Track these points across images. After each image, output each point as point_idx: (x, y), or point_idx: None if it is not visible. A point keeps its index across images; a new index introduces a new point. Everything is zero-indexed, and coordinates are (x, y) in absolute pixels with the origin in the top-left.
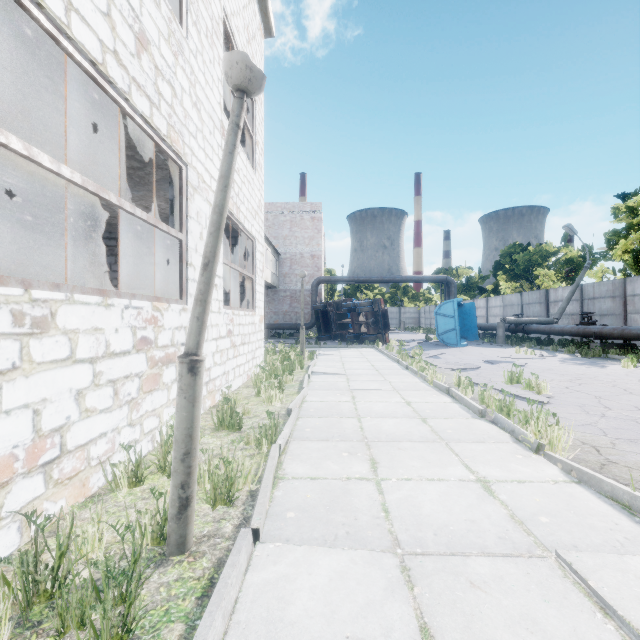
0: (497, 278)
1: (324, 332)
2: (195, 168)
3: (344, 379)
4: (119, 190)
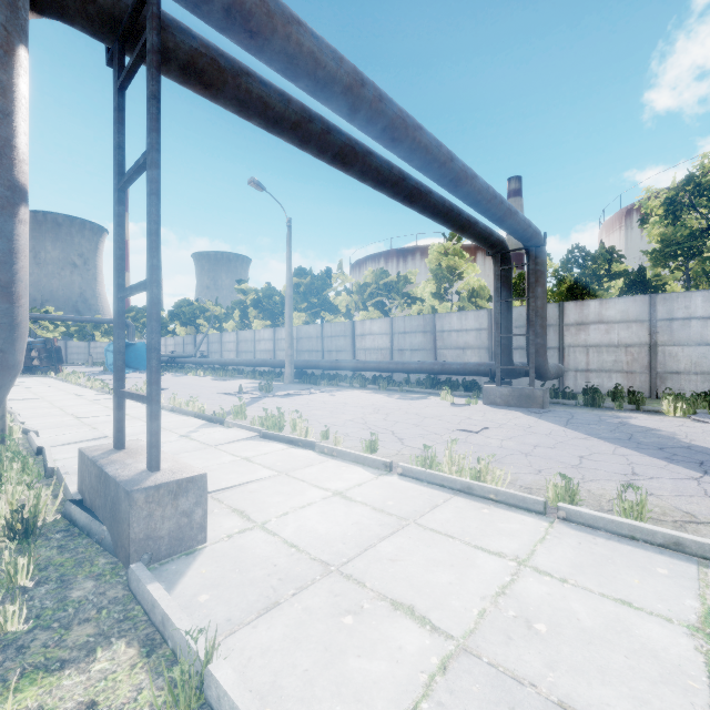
0: (175, 323)
1: None
2: None
3: (20, 386)
4: None
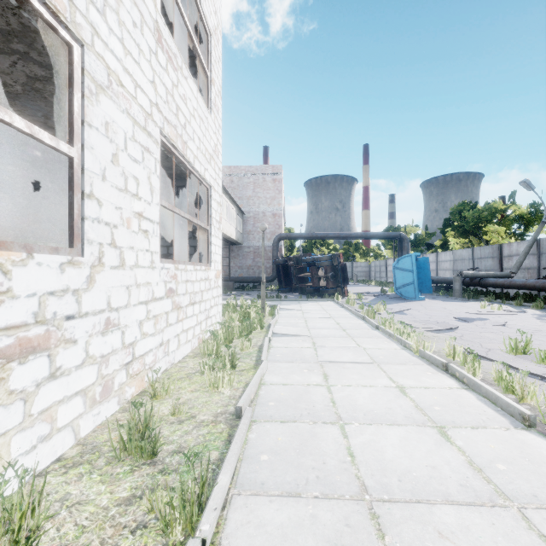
0: (446, 234)
1: (285, 285)
2: (101, 57)
3: (309, 344)
4: (40, 120)
